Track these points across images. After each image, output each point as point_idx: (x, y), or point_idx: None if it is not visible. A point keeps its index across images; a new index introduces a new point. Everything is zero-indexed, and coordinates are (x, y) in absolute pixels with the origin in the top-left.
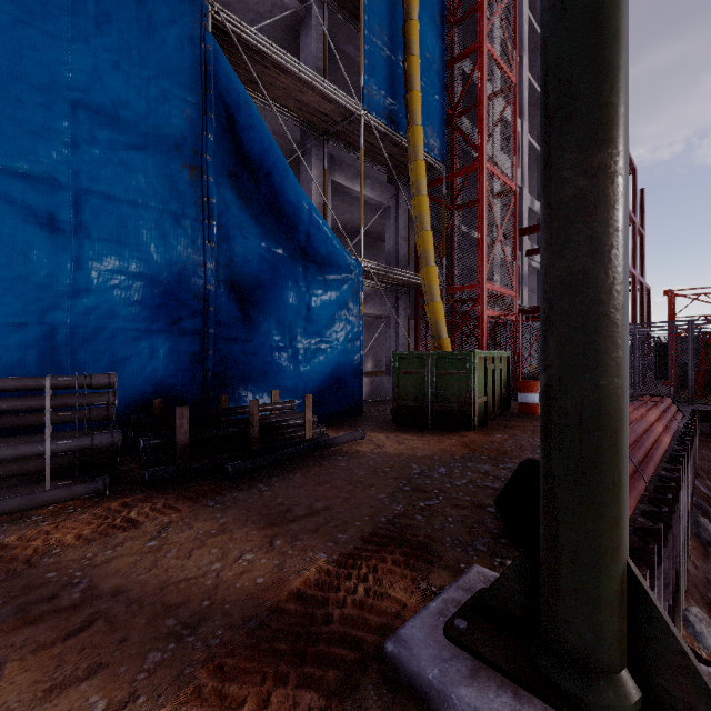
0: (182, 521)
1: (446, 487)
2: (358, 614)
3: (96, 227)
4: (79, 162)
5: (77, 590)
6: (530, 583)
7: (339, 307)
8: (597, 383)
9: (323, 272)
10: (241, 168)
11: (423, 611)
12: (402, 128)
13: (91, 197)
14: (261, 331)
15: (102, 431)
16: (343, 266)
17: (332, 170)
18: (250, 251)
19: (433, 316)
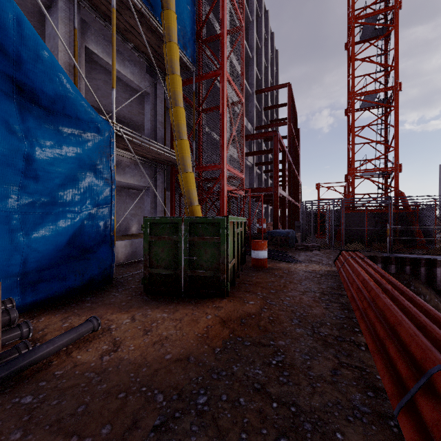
0: None
1: None
2: None
3: None
4: None
5: None
6: None
7: (81, 166)
8: None
9: (56, 121)
10: None
11: None
12: (158, 13)
13: None
14: None
15: None
16: (86, 119)
17: (87, 37)
18: None
19: (186, 184)
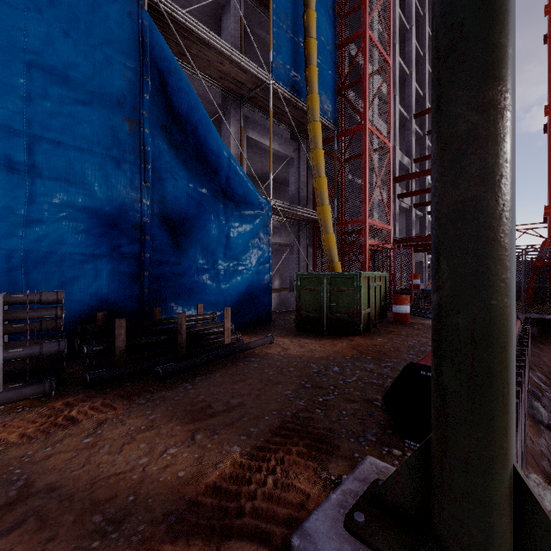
0: (117, 418)
1: (339, 383)
2: (267, 507)
3: (47, 168)
4: (32, 113)
5: (14, 488)
6: (422, 481)
7: (252, 236)
8: (488, 303)
9: (240, 209)
10: (172, 122)
11: (325, 503)
12: (303, 95)
13: (43, 142)
14: (189, 256)
15: (51, 340)
16: (256, 203)
17: (247, 128)
18: (179, 191)
19: (327, 244)
